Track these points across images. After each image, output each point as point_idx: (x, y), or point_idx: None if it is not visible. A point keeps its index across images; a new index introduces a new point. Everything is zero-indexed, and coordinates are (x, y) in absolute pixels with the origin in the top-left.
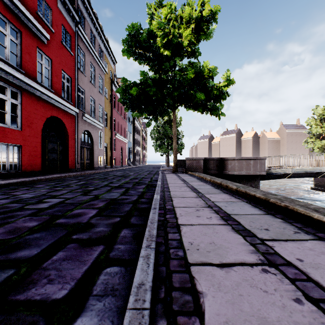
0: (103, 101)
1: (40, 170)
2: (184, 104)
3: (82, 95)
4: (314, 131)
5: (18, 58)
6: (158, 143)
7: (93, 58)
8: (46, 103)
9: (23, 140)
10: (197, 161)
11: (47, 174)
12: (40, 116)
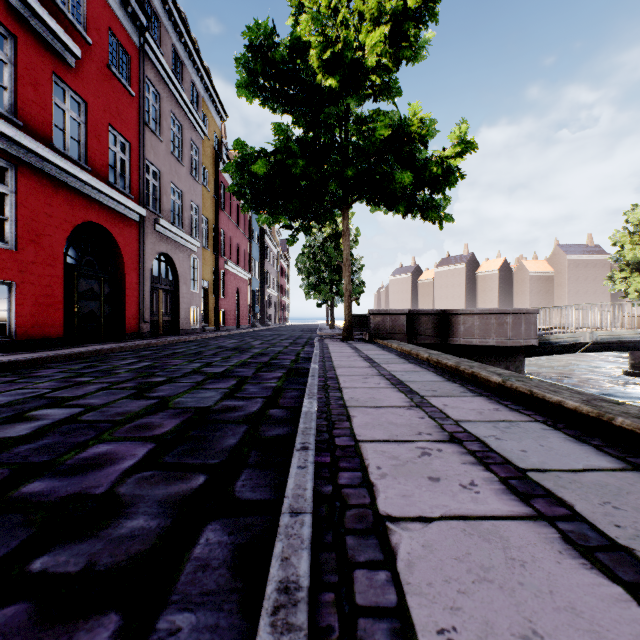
0: (199, 194)
1: (59, 337)
2: (366, 197)
3: (153, 181)
4: (628, 257)
5: (7, 94)
6: (312, 281)
7: (177, 104)
8: (74, 194)
9: (20, 272)
10: (394, 318)
11: (76, 346)
12: (61, 220)
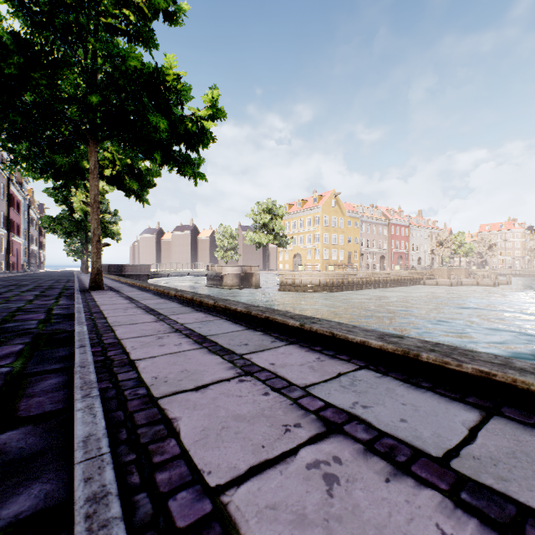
0: (4, 206)
1: None
2: None
3: None
4: (218, 244)
5: None
6: (72, 248)
7: None
8: None
9: None
10: (104, 267)
11: None
12: None
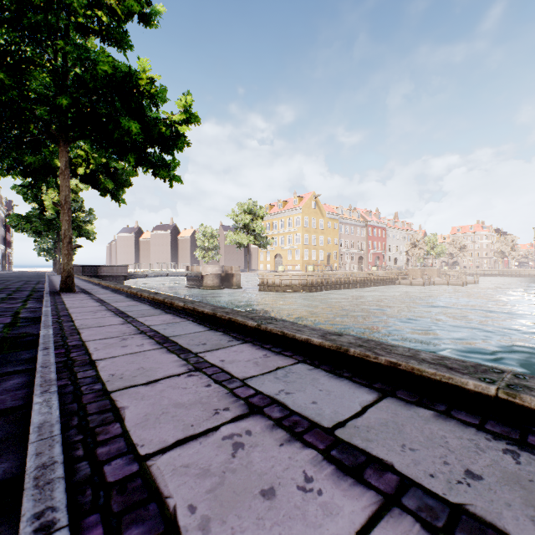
0: None
1: None
2: None
3: None
4: (198, 244)
5: None
6: (43, 247)
7: None
8: None
9: None
10: (78, 267)
11: None
12: None
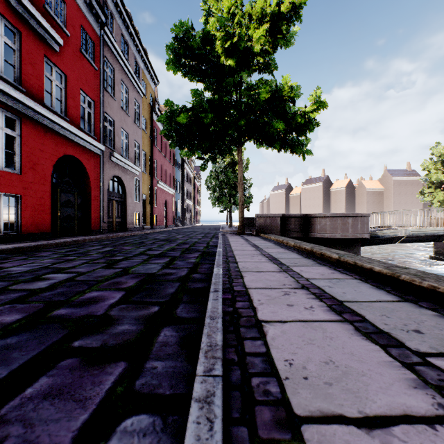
0: (140, 135)
1: (48, 232)
2: (253, 138)
3: (109, 127)
4: (433, 178)
5: (15, 70)
6: (217, 194)
7: (125, 74)
8: (58, 136)
9: (24, 189)
10: (273, 219)
11: (59, 238)
12: (49, 154)
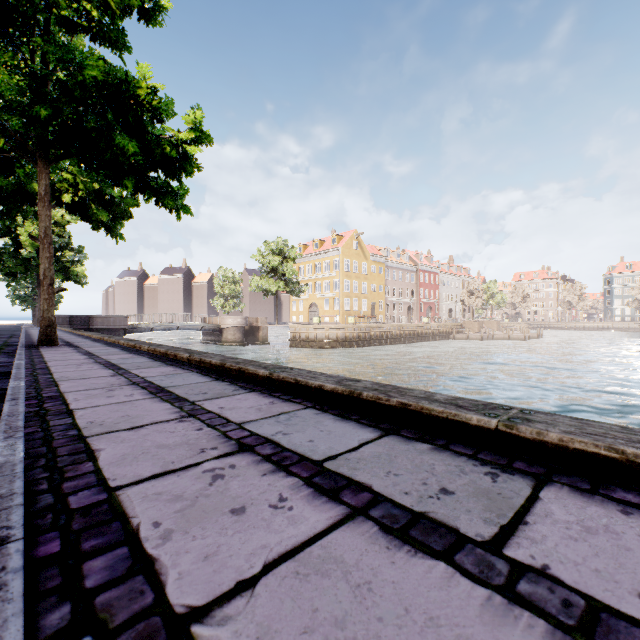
0: None
1: None
2: None
3: None
4: (217, 291)
5: None
6: (18, 294)
7: None
8: None
9: None
10: (64, 318)
11: None
12: None
